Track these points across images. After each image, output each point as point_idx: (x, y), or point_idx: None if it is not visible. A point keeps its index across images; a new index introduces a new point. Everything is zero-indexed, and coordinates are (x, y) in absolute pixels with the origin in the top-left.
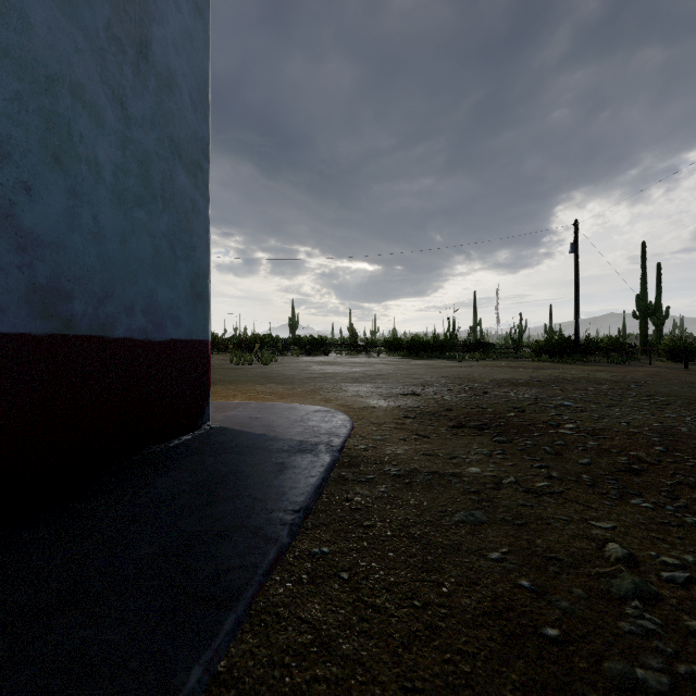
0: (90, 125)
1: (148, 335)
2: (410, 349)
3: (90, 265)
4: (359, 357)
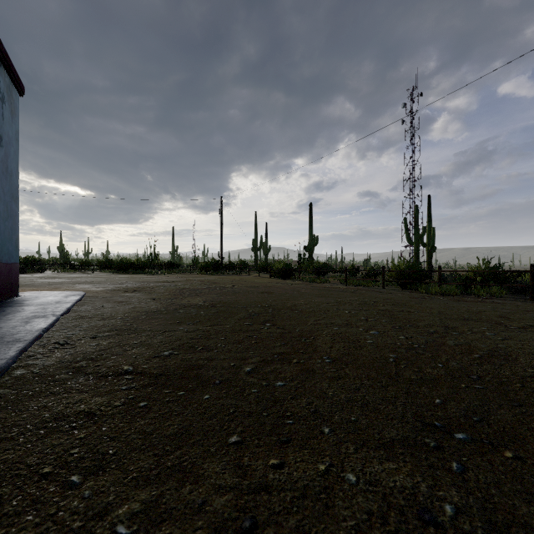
0: None
1: (8, 262)
2: (119, 267)
3: None
4: (75, 273)
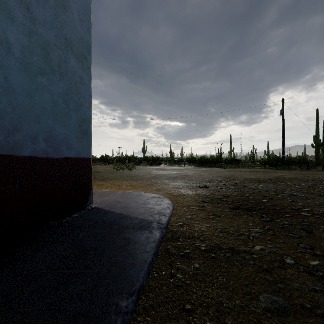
0: (2, 16)
1: (48, 154)
2: (200, 162)
3: (2, 108)
4: (175, 166)
